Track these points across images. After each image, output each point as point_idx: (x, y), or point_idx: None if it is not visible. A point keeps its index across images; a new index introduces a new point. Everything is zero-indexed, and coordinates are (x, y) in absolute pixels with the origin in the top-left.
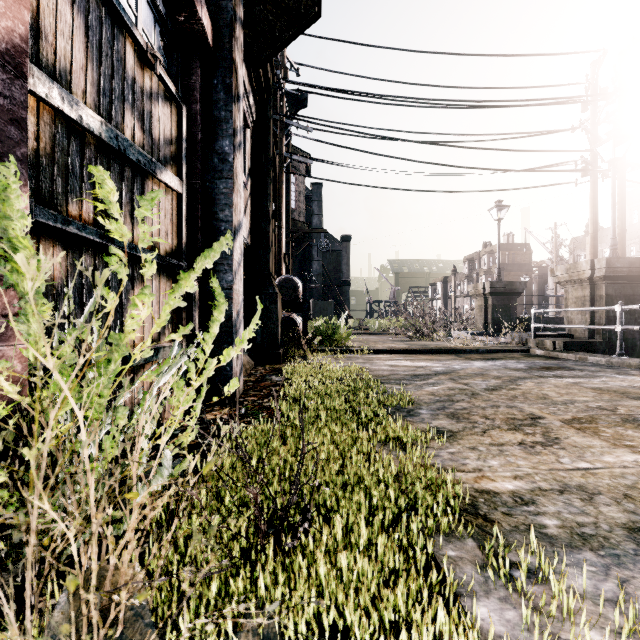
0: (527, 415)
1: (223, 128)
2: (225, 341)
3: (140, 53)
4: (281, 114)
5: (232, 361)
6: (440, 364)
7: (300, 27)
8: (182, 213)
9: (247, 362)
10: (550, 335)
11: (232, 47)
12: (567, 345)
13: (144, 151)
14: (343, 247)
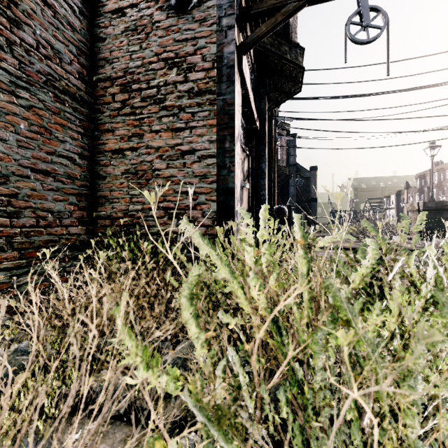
0: None
1: (262, 159)
2: (263, 242)
3: (242, 150)
4: (275, 116)
5: None
6: None
7: (291, 96)
8: (249, 195)
9: None
10: None
11: (265, 127)
12: None
13: (244, 181)
14: (311, 174)
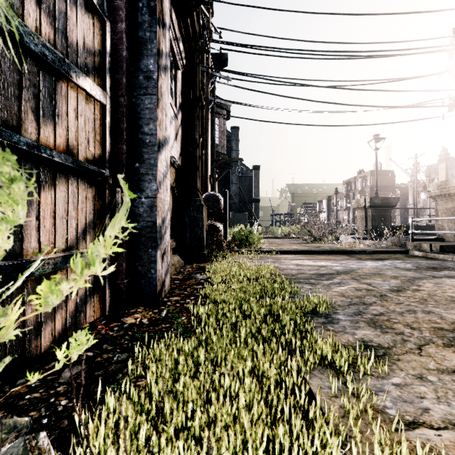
0: (452, 324)
1: (148, 48)
2: (150, 246)
3: None
4: (207, 66)
5: (156, 264)
6: (338, 264)
7: None
8: (106, 123)
9: (177, 261)
10: (424, 239)
11: None
12: (443, 248)
13: (53, 47)
14: (254, 174)
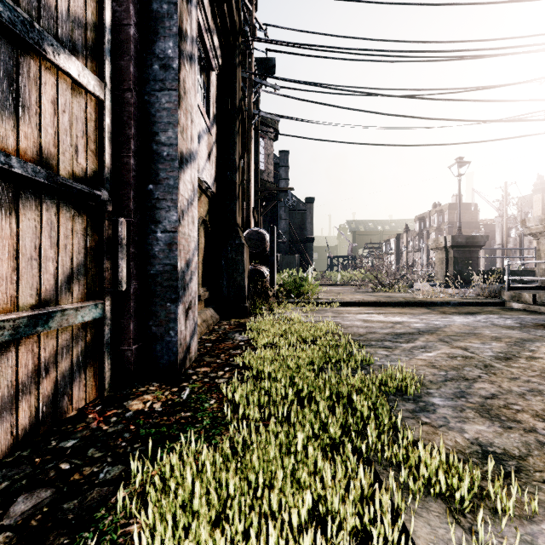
0: None
1: (165, 25)
2: (168, 298)
3: None
4: (249, 72)
5: (177, 324)
6: (417, 319)
7: None
8: (104, 126)
9: (210, 316)
10: (524, 287)
11: None
12: None
13: (12, 1)
14: (307, 208)
